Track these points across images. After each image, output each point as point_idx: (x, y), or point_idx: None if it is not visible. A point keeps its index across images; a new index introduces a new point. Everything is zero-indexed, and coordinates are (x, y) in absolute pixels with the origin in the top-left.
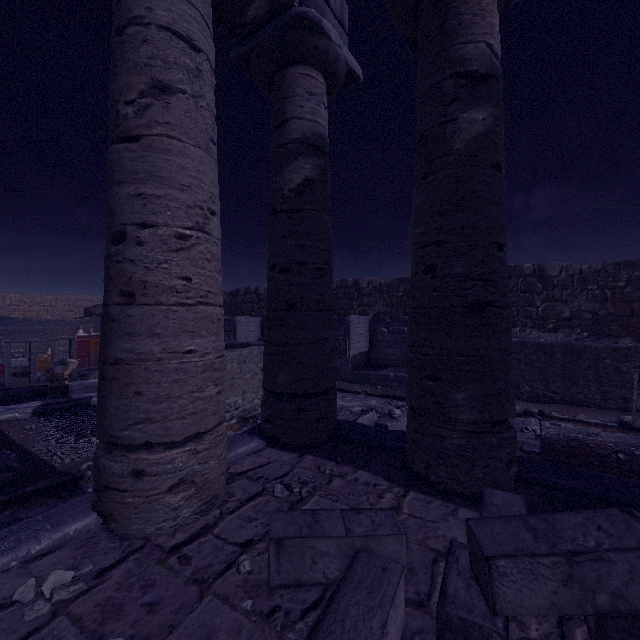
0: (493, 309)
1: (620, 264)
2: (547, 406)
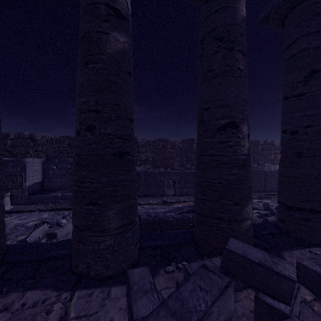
0: (129, 156)
1: (160, 139)
2: (139, 199)
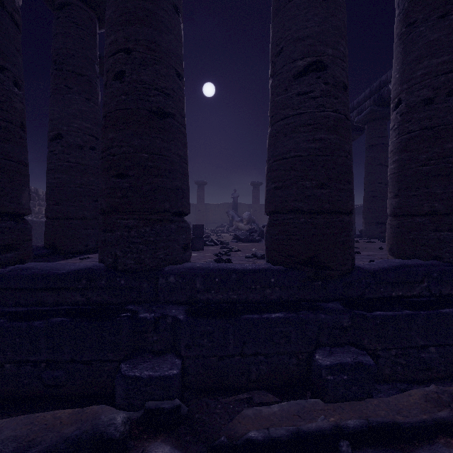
0: None
1: None
2: None
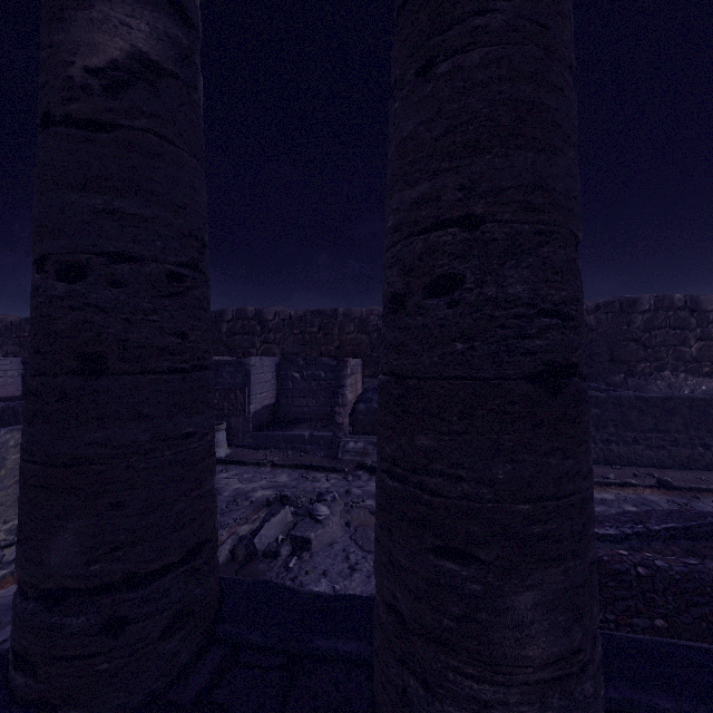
0: (578, 382)
1: None
2: None
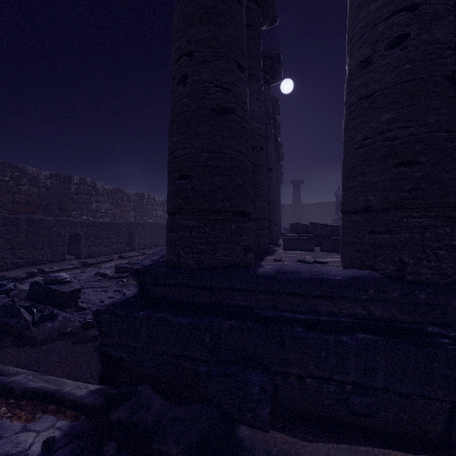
0: None
1: (6, 163)
2: (22, 270)
